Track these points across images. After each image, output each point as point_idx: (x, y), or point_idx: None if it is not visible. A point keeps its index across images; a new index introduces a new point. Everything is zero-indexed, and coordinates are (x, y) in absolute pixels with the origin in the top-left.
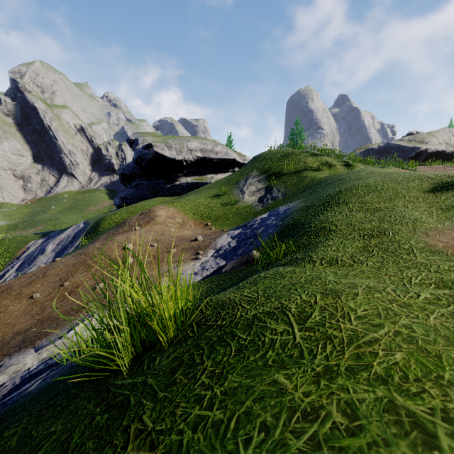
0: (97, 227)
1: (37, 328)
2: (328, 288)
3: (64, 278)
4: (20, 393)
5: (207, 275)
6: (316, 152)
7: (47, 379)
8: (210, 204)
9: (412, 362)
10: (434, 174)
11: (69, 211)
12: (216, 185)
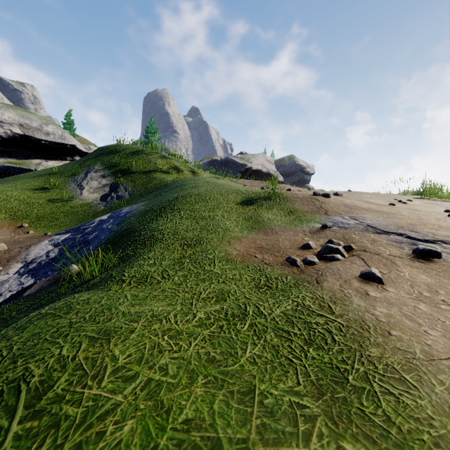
0: None
1: None
2: (106, 327)
3: None
4: None
5: None
6: (166, 155)
7: None
8: (29, 199)
9: (138, 433)
10: (245, 190)
11: None
12: (42, 174)
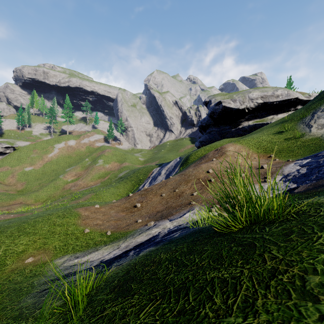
0: (187, 160)
1: (166, 211)
2: None
3: (175, 187)
4: (170, 236)
5: (278, 194)
6: None
7: (182, 233)
8: (272, 140)
9: None
10: None
11: (170, 152)
12: (277, 123)
